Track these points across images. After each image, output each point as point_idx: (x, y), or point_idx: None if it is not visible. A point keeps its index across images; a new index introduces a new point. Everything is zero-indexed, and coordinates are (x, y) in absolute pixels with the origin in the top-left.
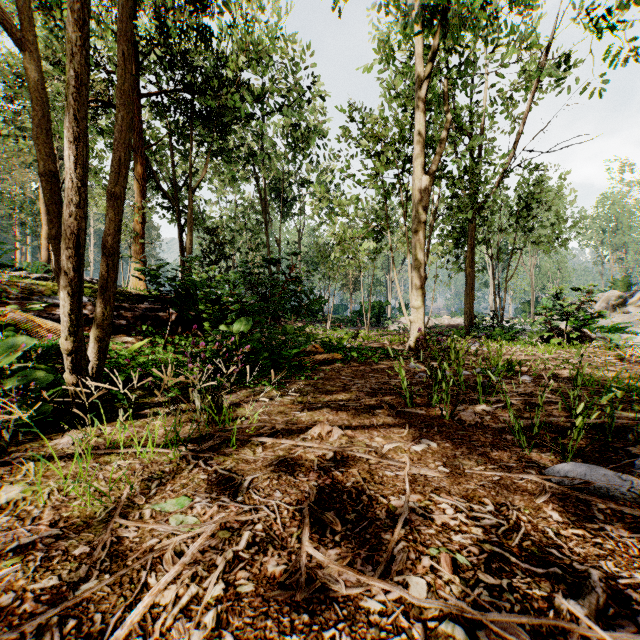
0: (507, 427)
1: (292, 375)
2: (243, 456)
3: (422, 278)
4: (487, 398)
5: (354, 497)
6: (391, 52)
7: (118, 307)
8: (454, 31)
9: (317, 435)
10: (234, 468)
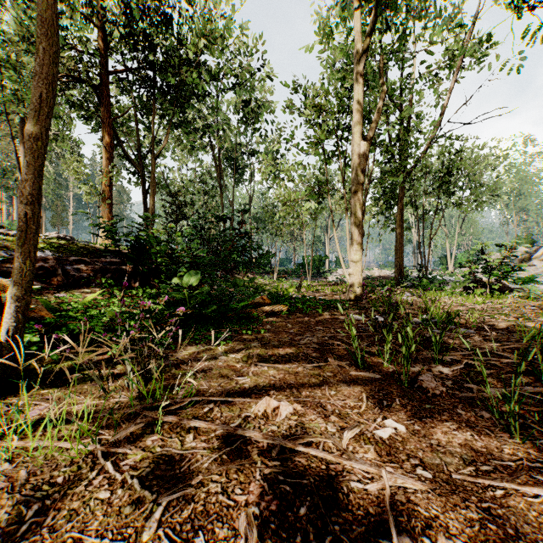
0: (476, 397)
1: (239, 329)
2: (167, 451)
3: (360, 234)
4: (441, 357)
5: (312, 538)
6: (330, 35)
7: (79, 261)
8: (391, 6)
9: (261, 413)
10: (150, 475)
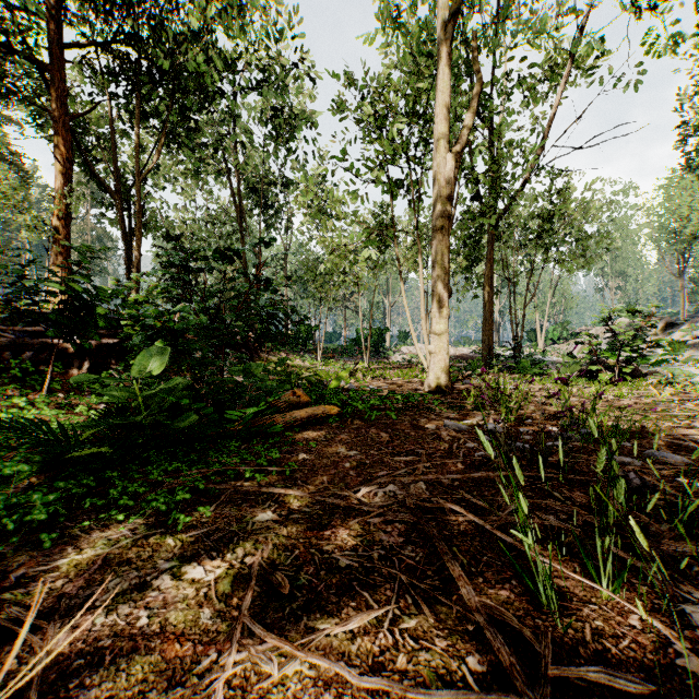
0: None
1: (238, 467)
2: None
3: (446, 293)
4: None
5: None
6: (397, 18)
7: None
8: None
9: None
10: None
